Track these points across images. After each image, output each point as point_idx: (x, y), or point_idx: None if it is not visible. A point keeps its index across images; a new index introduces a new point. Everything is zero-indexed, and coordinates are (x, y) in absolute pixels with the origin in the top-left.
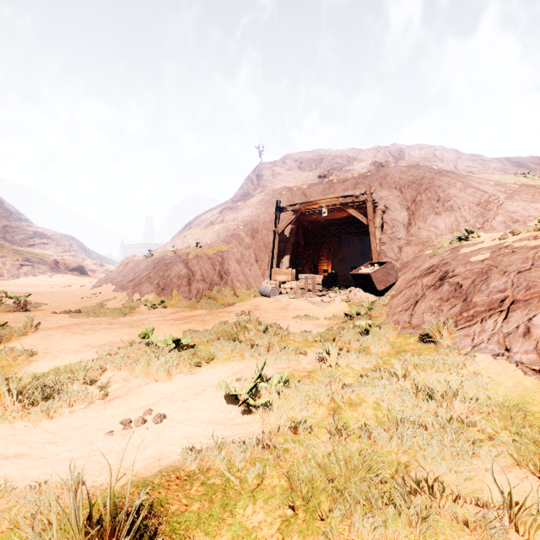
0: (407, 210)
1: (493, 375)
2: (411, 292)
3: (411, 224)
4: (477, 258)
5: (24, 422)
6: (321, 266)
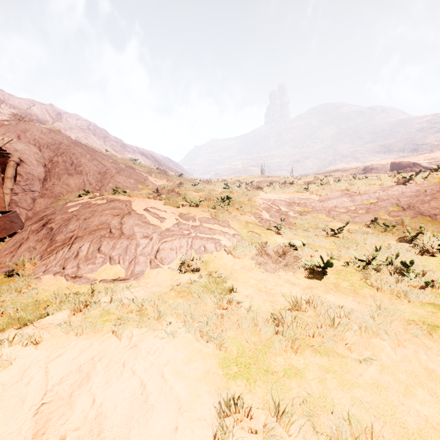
0: (44, 167)
1: (47, 287)
2: (20, 237)
3: (47, 179)
4: (71, 210)
5: None
6: None
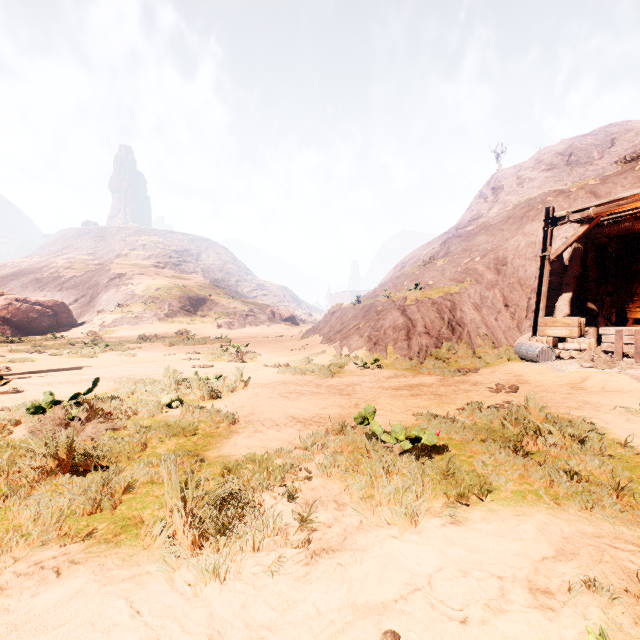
0: None
1: None
2: None
3: None
4: None
5: (189, 571)
6: (629, 312)
